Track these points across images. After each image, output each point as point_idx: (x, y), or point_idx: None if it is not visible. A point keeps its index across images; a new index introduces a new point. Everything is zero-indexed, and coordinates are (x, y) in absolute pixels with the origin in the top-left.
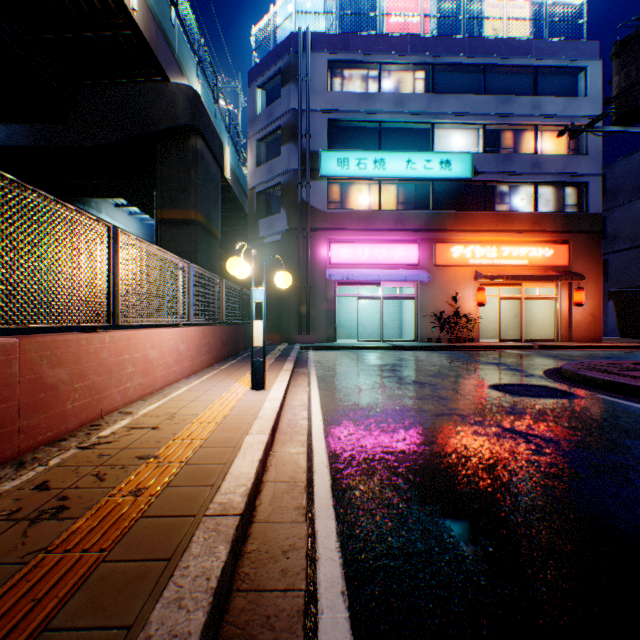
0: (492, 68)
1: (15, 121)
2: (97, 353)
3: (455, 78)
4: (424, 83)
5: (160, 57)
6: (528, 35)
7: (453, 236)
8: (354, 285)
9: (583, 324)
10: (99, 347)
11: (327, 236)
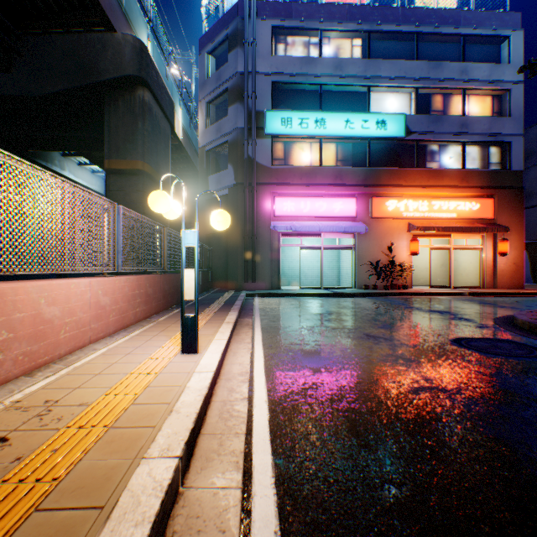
0: (424, 36)
1: None
2: None
3: (389, 45)
4: (361, 50)
5: (104, 4)
6: (456, 6)
7: (388, 191)
8: (297, 236)
9: (507, 272)
10: None
11: (271, 190)
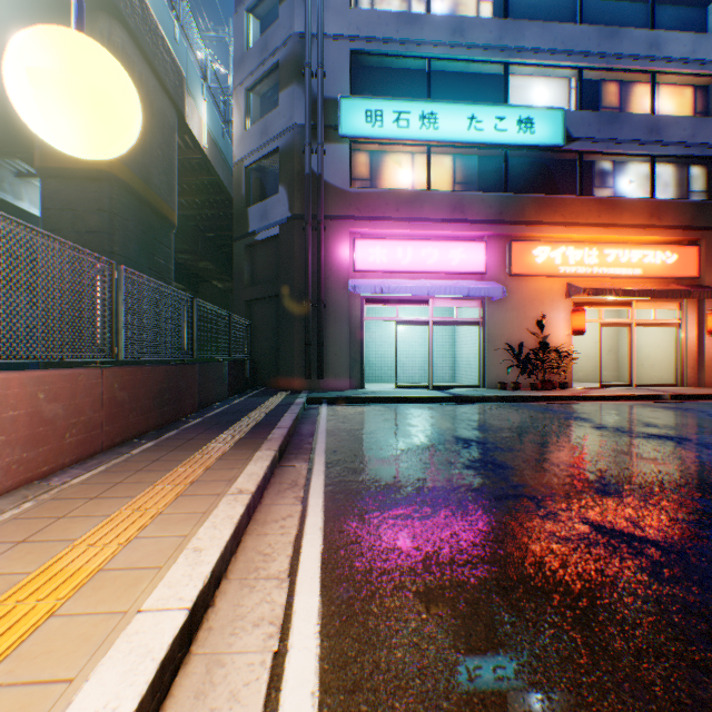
0: None
1: None
2: None
3: (537, 2)
4: (492, 7)
5: None
6: None
7: (536, 231)
8: (390, 303)
9: None
10: None
11: (350, 228)
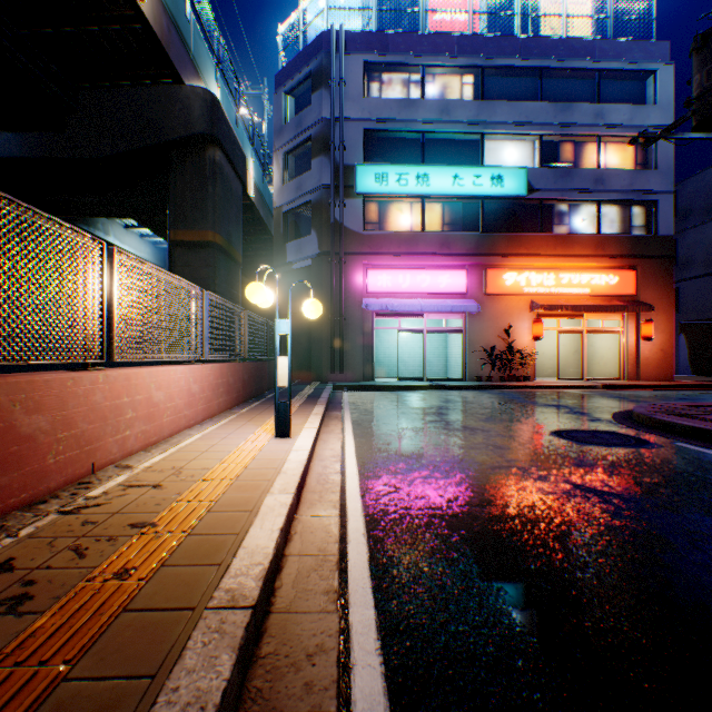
0: (550, 72)
1: (7, 129)
2: (87, 396)
3: (508, 83)
4: (473, 88)
5: (173, 55)
6: (590, 34)
7: (506, 261)
8: (394, 317)
9: (652, 361)
10: (90, 388)
11: (363, 261)
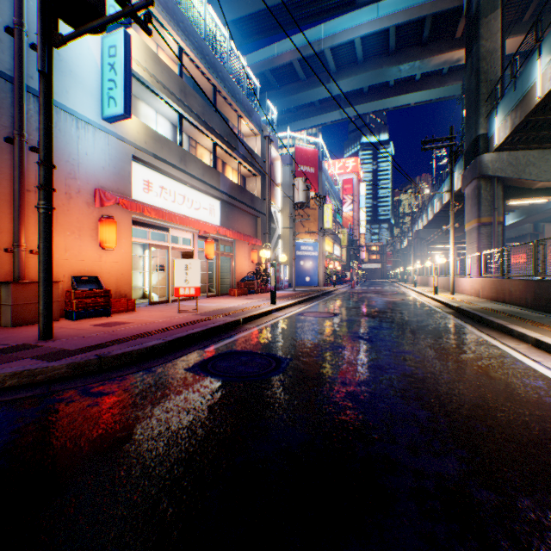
0: None
1: None
2: None
3: None
4: None
5: None
6: None
7: None
8: None
9: None
10: None
11: None
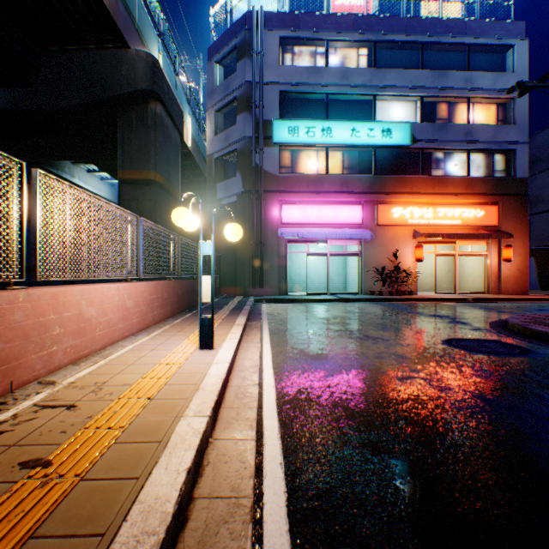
0: (429, 45)
1: None
2: (3, 315)
3: (395, 55)
4: (367, 59)
5: (119, 23)
6: (461, 16)
7: (394, 198)
8: (303, 243)
9: (511, 278)
10: (7, 308)
11: (279, 198)
